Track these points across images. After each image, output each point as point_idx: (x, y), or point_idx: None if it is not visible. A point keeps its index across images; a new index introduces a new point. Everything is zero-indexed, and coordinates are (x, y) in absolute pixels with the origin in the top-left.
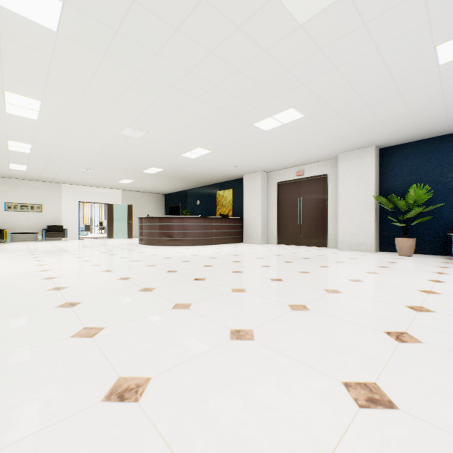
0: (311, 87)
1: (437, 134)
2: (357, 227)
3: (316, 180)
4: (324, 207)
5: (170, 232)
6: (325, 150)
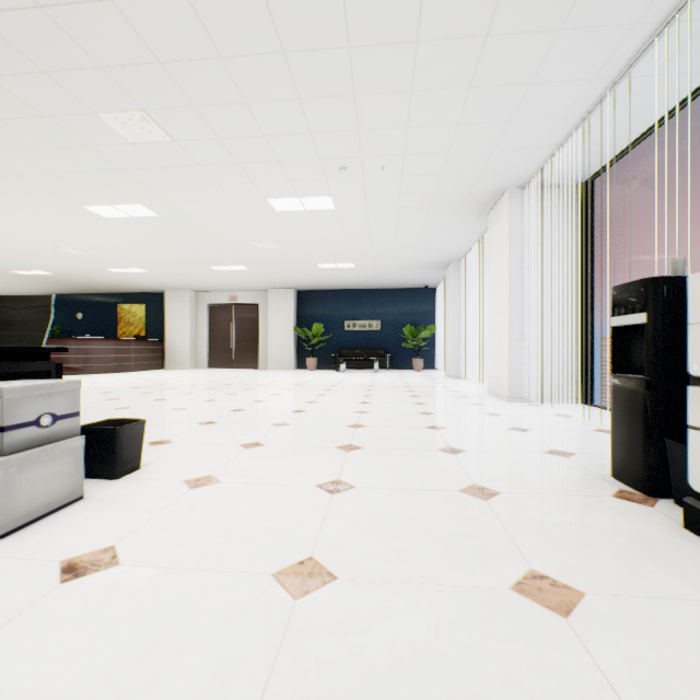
0: (258, 262)
1: (329, 288)
2: (282, 351)
3: (249, 307)
4: (256, 333)
5: (75, 357)
6: (259, 286)
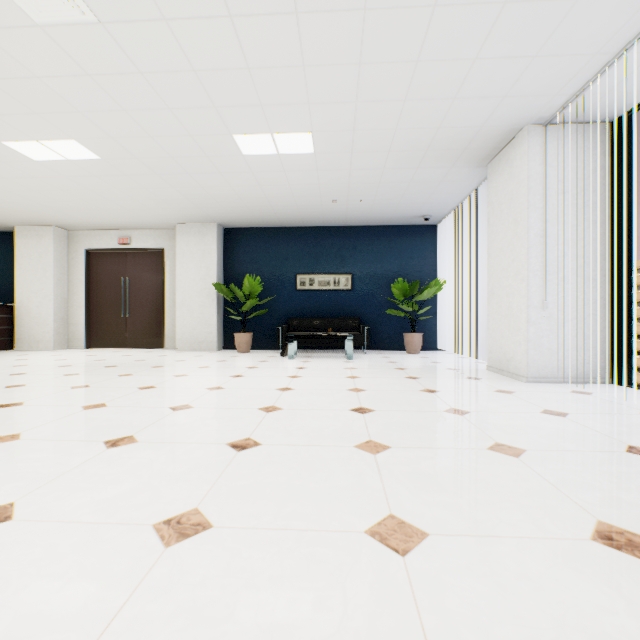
0: (95, 121)
1: (273, 224)
2: (198, 321)
3: (150, 254)
4: (161, 294)
5: None
6: (157, 215)
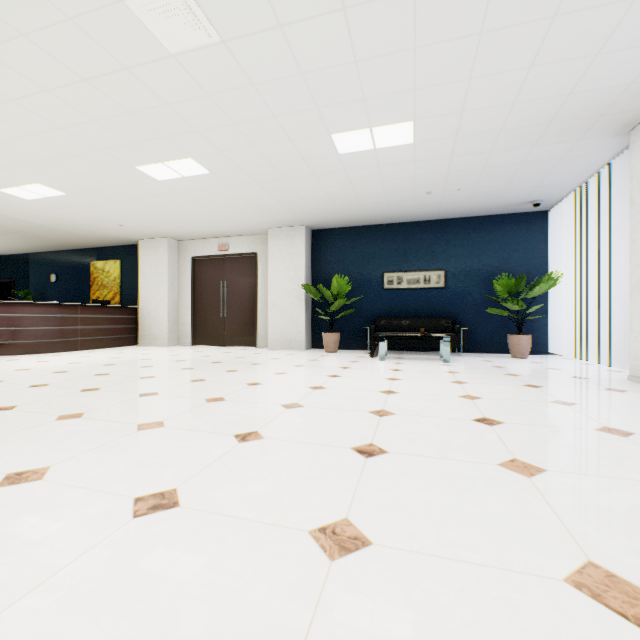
0: (209, 138)
1: (359, 223)
2: (288, 321)
3: (245, 259)
4: (254, 295)
5: None
6: (252, 222)
